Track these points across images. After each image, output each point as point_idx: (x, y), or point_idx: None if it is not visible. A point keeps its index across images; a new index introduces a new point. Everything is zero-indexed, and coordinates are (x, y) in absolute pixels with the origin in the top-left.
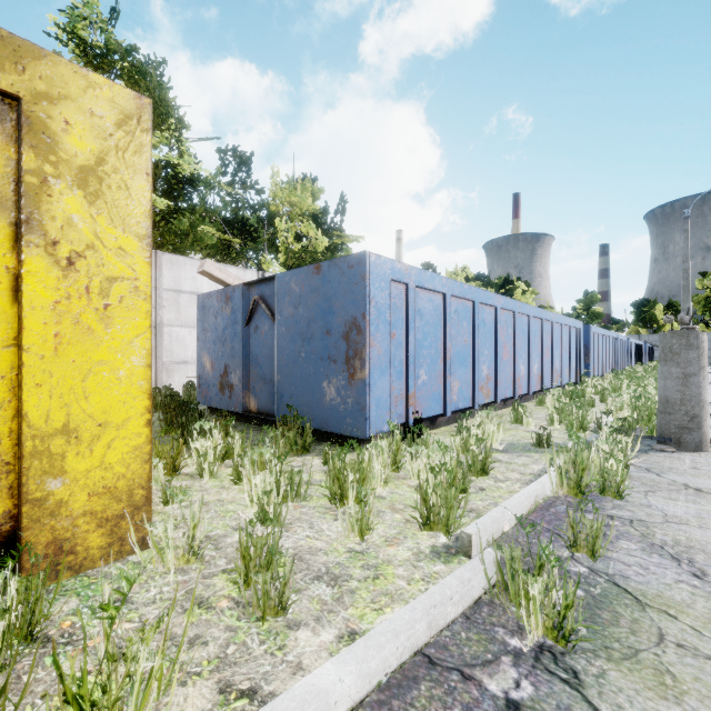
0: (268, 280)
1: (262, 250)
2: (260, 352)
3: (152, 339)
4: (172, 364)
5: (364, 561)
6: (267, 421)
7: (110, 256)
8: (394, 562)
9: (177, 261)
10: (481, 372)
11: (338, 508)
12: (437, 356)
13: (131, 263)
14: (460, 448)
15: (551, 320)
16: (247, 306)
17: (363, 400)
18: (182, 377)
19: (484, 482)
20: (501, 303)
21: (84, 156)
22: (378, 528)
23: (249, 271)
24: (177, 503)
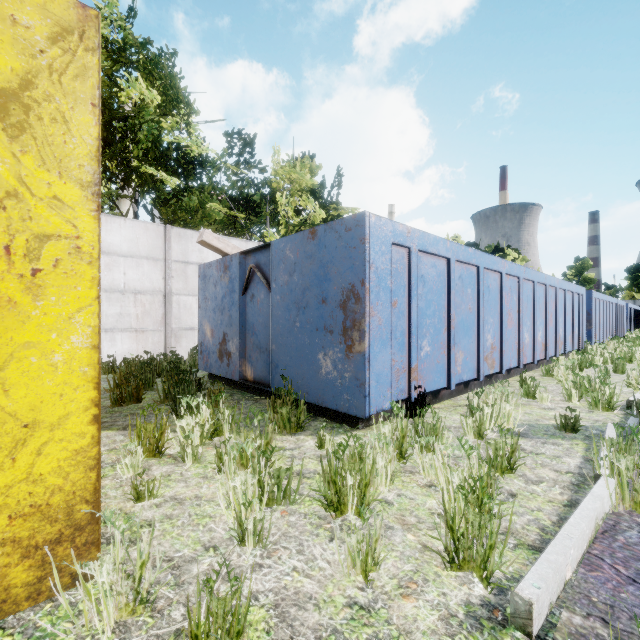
0: (263, 248)
1: (265, 224)
2: (256, 321)
3: (162, 307)
4: (180, 331)
5: (372, 629)
6: (262, 390)
7: (41, 207)
8: (415, 636)
9: (184, 234)
10: (486, 341)
11: (334, 518)
12: (440, 325)
13: (71, 217)
14: (472, 431)
15: (555, 286)
16: (243, 274)
17: (362, 375)
18: (189, 342)
19: (513, 483)
20: (506, 269)
21: (3, 75)
22: (386, 558)
23: (251, 243)
24: (149, 499)
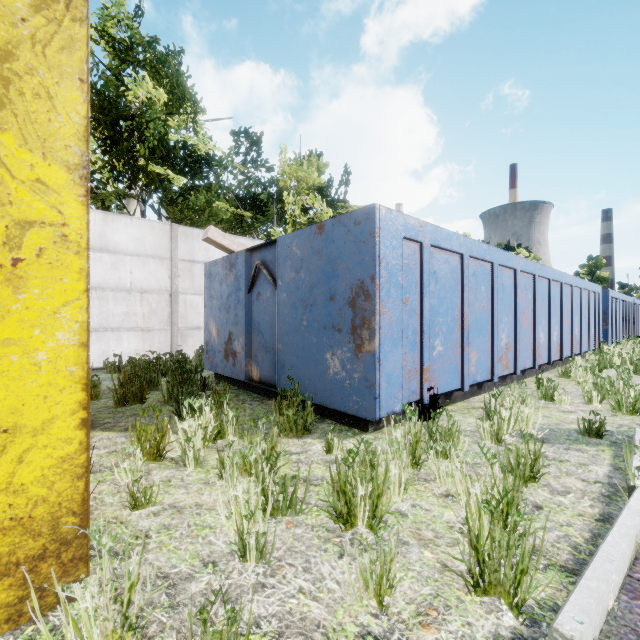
0: (269, 244)
1: (272, 223)
2: (262, 320)
3: (168, 306)
4: (187, 330)
5: None
6: (268, 391)
7: (22, 190)
8: None
9: (191, 233)
10: (500, 341)
11: (343, 531)
12: (453, 323)
13: (56, 203)
14: (489, 435)
15: (571, 284)
16: (249, 272)
17: (372, 376)
18: (196, 341)
19: (537, 494)
20: (521, 265)
21: None
22: (402, 579)
23: (257, 241)
24: (147, 507)
